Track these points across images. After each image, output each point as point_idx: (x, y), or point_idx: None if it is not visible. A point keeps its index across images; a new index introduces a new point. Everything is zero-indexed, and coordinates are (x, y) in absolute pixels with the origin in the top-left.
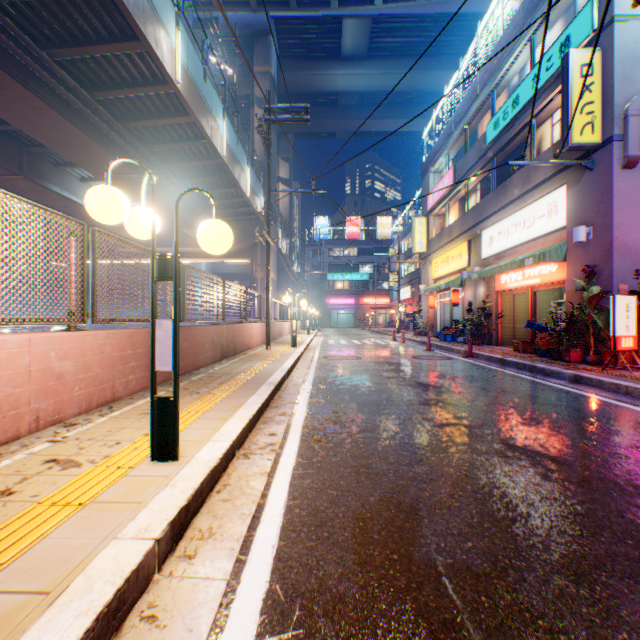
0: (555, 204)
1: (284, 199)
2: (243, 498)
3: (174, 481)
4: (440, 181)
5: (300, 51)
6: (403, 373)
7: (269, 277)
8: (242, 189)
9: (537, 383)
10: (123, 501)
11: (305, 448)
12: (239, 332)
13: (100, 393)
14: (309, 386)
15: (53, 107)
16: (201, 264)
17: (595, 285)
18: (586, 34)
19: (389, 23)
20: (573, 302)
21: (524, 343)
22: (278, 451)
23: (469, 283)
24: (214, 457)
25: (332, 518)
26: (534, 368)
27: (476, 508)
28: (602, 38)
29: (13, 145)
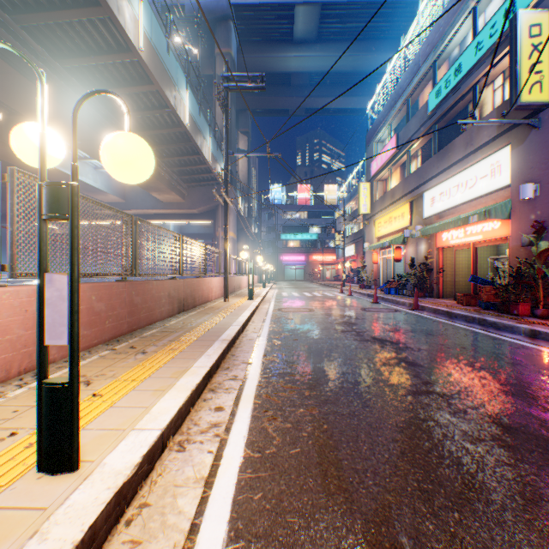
0: (499, 164)
1: (243, 168)
2: (161, 538)
3: (48, 524)
4: (383, 149)
5: (257, 35)
6: (356, 326)
7: (227, 234)
8: (204, 156)
9: (493, 338)
10: None
11: (256, 431)
12: (198, 286)
13: (23, 358)
14: (264, 341)
15: (20, 72)
16: (170, 225)
17: (543, 240)
18: None
19: (336, 10)
20: (518, 257)
21: (468, 296)
22: (223, 437)
23: (411, 241)
24: (128, 464)
25: None
26: (485, 321)
27: None
28: None
29: None
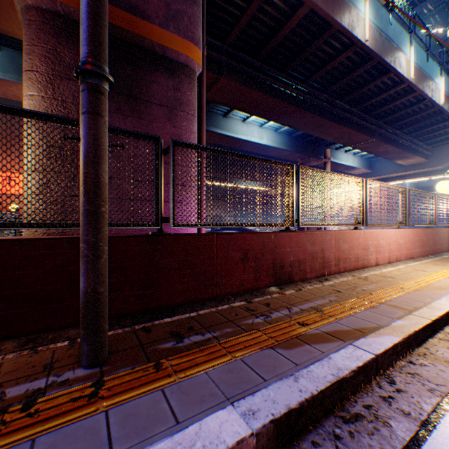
0: None
1: None
2: None
3: None
4: None
5: None
6: None
7: None
8: None
9: None
10: None
11: None
12: None
13: (407, 254)
14: None
15: (339, 124)
16: (404, 182)
17: None
18: None
19: None
20: None
21: None
22: None
23: None
24: None
25: None
26: None
27: None
28: None
29: (310, 144)
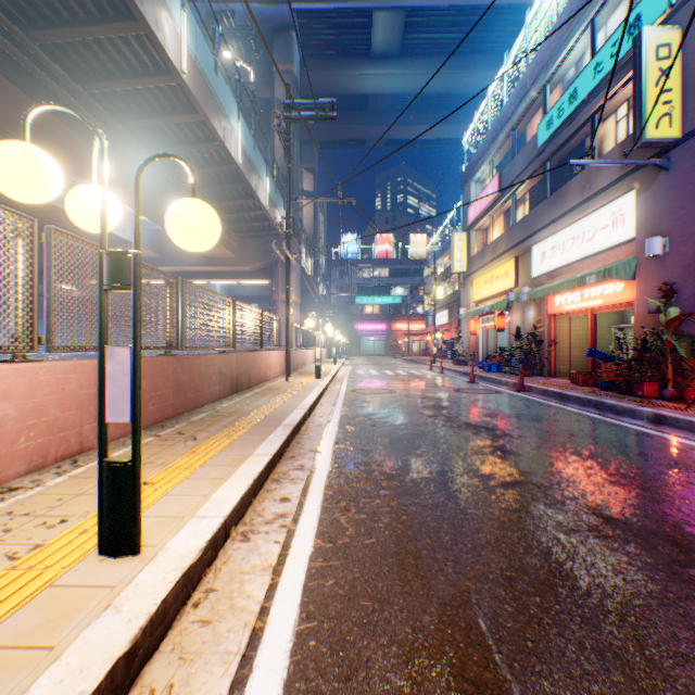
0: (622, 212)
1: (308, 214)
2: (231, 618)
3: (120, 598)
4: (483, 191)
5: (326, 48)
6: (446, 410)
7: (289, 298)
8: (260, 200)
9: (610, 424)
10: (24, 645)
11: (327, 522)
12: (254, 361)
13: (60, 443)
14: (334, 428)
15: (37, 100)
16: (216, 286)
17: (673, 306)
18: (661, 10)
19: (425, 16)
20: (645, 326)
21: (584, 374)
22: (290, 527)
23: (517, 306)
24: (193, 548)
25: (367, 661)
26: (602, 405)
27: (589, 639)
28: (682, 14)
29: None
